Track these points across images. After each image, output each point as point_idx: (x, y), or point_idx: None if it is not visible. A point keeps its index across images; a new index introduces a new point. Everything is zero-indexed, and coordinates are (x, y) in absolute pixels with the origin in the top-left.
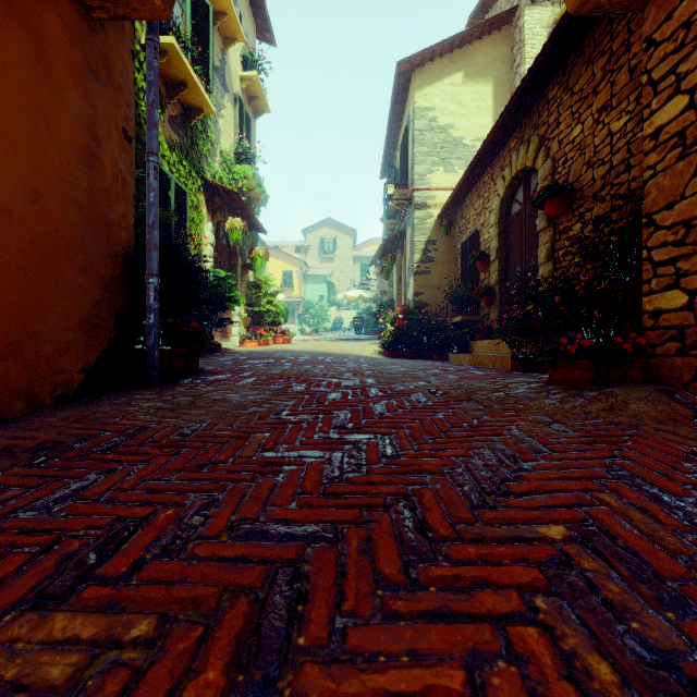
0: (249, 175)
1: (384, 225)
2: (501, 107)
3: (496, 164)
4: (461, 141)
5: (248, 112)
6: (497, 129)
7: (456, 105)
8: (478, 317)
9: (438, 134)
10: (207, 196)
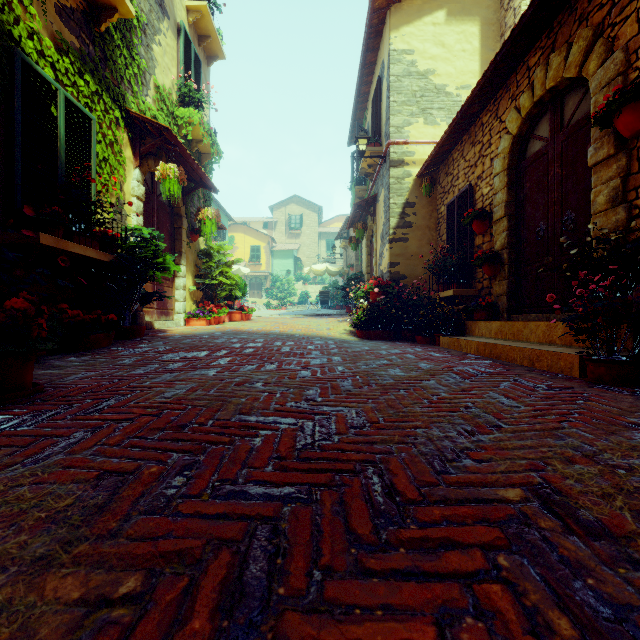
0: (195, 120)
1: (353, 192)
2: (489, 50)
3: (502, 96)
4: (443, 88)
5: (199, 54)
6: (520, 29)
7: (438, 47)
8: (474, 291)
9: (417, 81)
10: (133, 135)
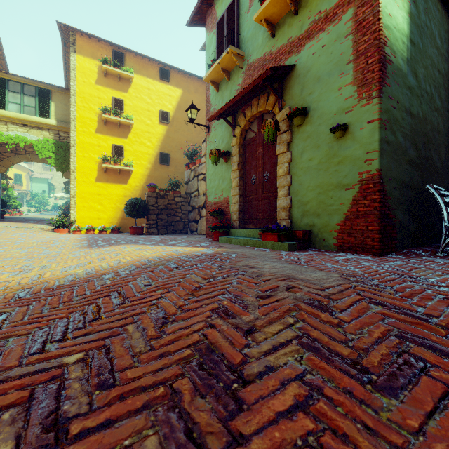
0: None
1: None
2: None
3: None
4: None
5: None
6: None
7: None
8: None
9: None
10: None
